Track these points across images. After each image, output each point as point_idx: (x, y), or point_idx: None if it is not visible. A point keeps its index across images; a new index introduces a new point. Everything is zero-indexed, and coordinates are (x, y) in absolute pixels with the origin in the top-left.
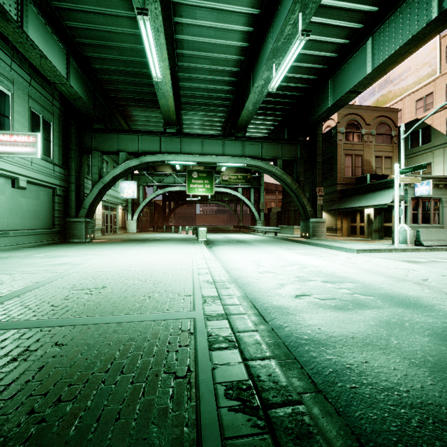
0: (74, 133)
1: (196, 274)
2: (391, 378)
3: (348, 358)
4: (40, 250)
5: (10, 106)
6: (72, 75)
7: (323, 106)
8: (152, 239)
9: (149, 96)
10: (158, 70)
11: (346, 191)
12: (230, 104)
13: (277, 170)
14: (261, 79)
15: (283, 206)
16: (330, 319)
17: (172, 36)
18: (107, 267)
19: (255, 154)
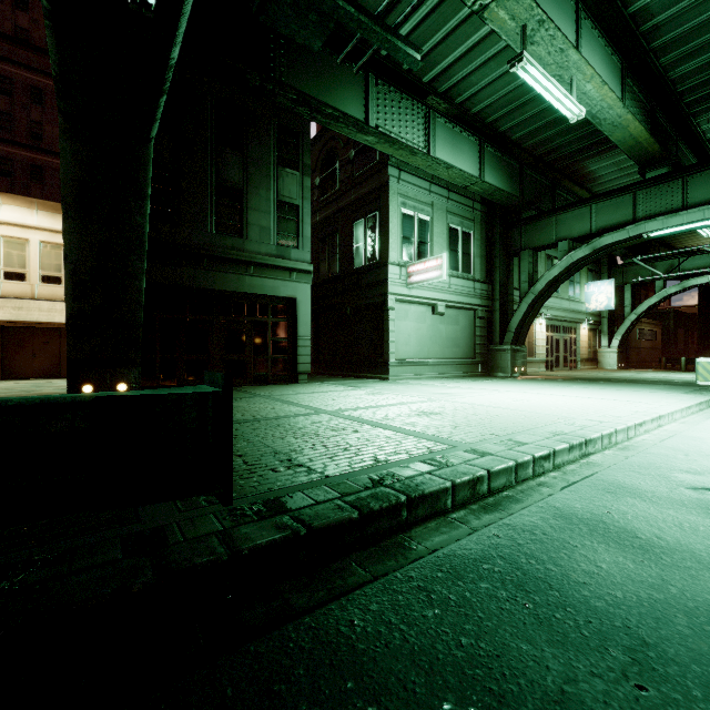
0: (498, 235)
1: (561, 423)
2: (563, 560)
3: (558, 532)
4: (449, 381)
5: (429, 231)
6: (487, 165)
7: None
8: (620, 379)
9: None
10: (571, 107)
11: None
12: None
13: None
14: None
15: None
16: (669, 519)
17: (621, 17)
18: (475, 401)
19: None
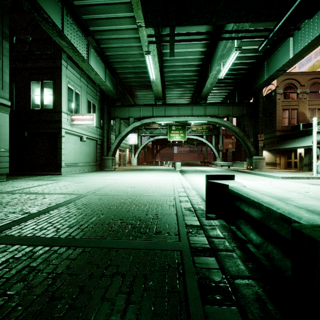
0: (106, 109)
1: (175, 184)
2: None
3: None
4: (94, 173)
5: (80, 100)
6: (107, 78)
7: (261, 79)
8: (148, 169)
9: (146, 83)
10: (153, 76)
11: (283, 136)
12: (196, 82)
13: (229, 124)
14: (214, 71)
15: (237, 147)
16: None
17: (160, 51)
18: (132, 181)
19: (213, 114)
